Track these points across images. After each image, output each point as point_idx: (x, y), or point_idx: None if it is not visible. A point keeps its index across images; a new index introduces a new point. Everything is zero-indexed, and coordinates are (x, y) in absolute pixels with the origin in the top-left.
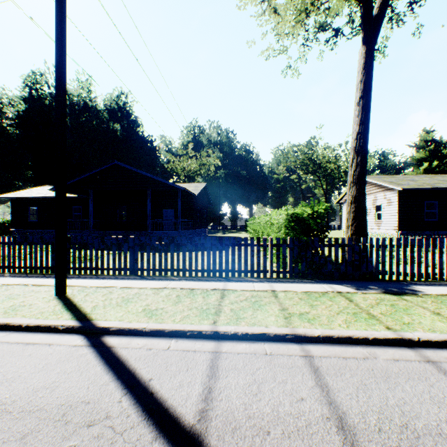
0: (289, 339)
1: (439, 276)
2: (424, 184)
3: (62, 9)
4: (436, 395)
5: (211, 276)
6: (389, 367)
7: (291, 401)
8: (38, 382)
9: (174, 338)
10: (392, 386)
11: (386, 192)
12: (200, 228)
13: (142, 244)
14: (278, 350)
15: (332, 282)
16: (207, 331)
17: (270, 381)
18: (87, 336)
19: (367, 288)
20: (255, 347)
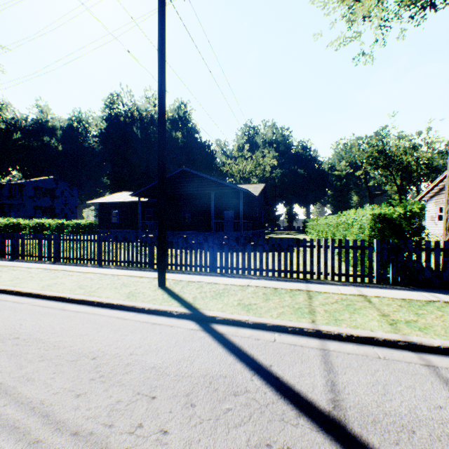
0: (401, 345)
1: None
2: None
3: (163, 40)
4: None
5: (288, 277)
6: None
7: (427, 407)
8: (177, 354)
9: (276, 332)
10: None
11: None
12: (259, 229)
13: (221, 244)
14: (392, 356)
15: (432, 291)
16: (309, 329)
17: (395, 384)
18: (198, 322)
19: None
20: (364, 349)
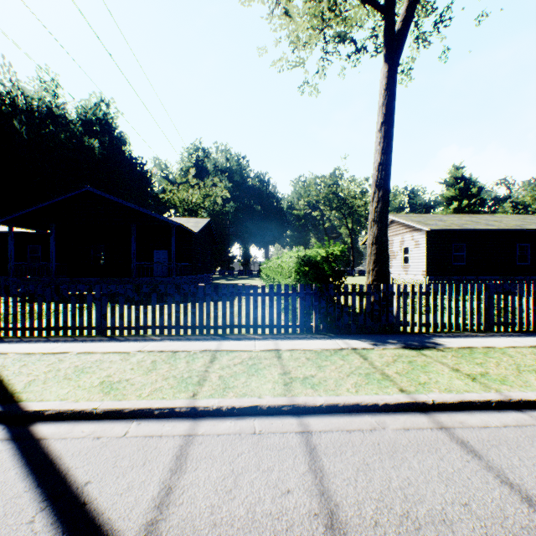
0: (286, 411)
1: (463, 326)
2: (453, 224)
3: None
4: (445, 470)
5: (204, 334)
6: (398, 439)
7: (274, 495)
8: None
9: (137, 419)
10: (398, 463)
11: (414, 233)
12: (202, 274)
13: (113, 295)
14: (270, 427)
15: (348, 337)
16: (182, 407)
17: (252, 470)
18: (9, 425)
19: (386, 343)
20: (242, 425)
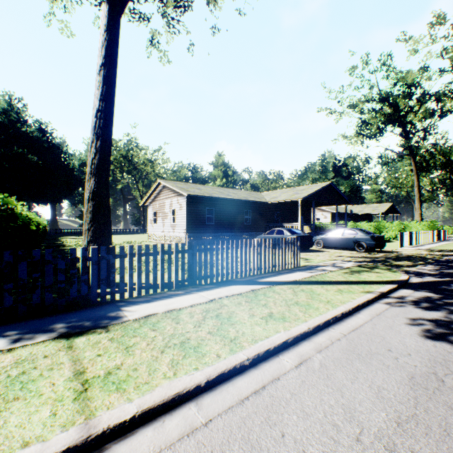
0: None
1: (169, 285)
2: (206, 192)
3: None
4: None
5: None
6: None
7: None
8: None
9: None
10: None
11: (179, 197)
12: None
13: None
14: None
15: None
16: None
17: None
18: None
19: (42, 332)
20: None
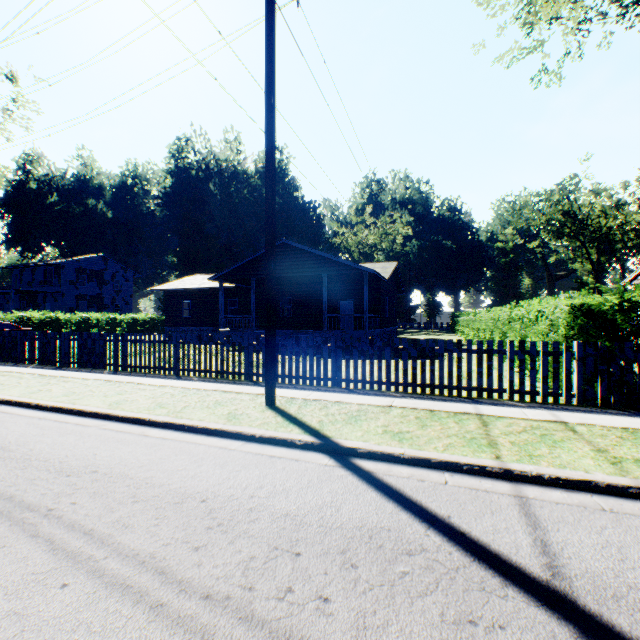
0: (633, 494)
1: None
2: None
3: (272, 64)
4: None
5: (446, 395)
6: None
7: None
8: (315, 498)
9: (445, 471)
10: None
11: None
12: (389, 327)
13: (347, 347)
14: (621, 508)
15: None
16: (493, 467)
17: (635, 547)
18: (331, 455)
19: None
20: (578, 498)
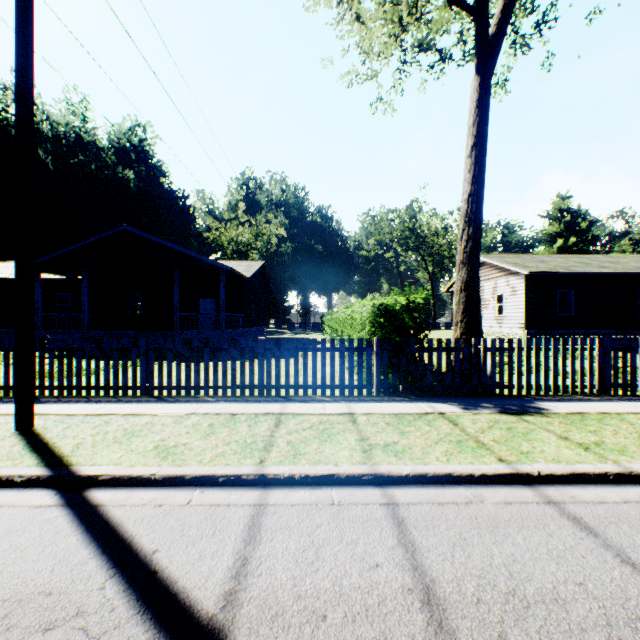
0: (367, 480)
1: (571, 388)
2: (557, 266)
3: None
4: (556, 547)
5: (264, 396)
6: (498, 513)
7: (362, 569)
8: None
9: (200, 487)
10: (500, 539)
11: (509, 277)
12: (255, 327)
13: (161, 350)
14: (350, 498)
15: (433, 400)
16: (250, 475)
17: (335, 543)
18: (61, 490)
19: (479, 407)
20: (318, 495)
